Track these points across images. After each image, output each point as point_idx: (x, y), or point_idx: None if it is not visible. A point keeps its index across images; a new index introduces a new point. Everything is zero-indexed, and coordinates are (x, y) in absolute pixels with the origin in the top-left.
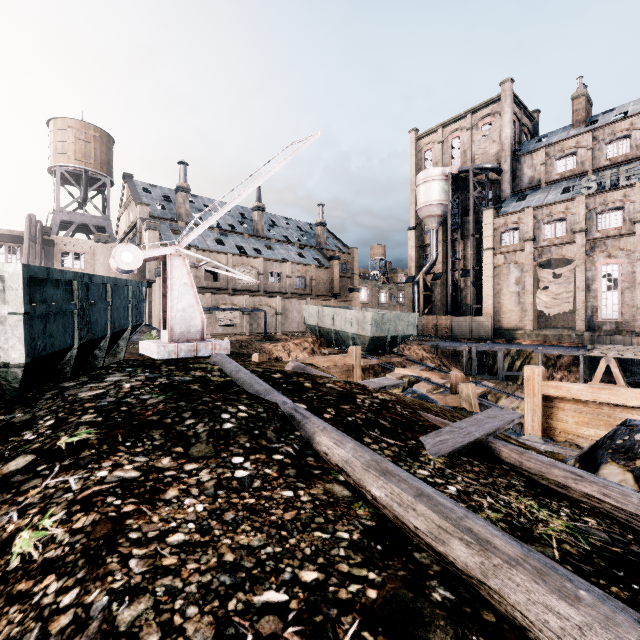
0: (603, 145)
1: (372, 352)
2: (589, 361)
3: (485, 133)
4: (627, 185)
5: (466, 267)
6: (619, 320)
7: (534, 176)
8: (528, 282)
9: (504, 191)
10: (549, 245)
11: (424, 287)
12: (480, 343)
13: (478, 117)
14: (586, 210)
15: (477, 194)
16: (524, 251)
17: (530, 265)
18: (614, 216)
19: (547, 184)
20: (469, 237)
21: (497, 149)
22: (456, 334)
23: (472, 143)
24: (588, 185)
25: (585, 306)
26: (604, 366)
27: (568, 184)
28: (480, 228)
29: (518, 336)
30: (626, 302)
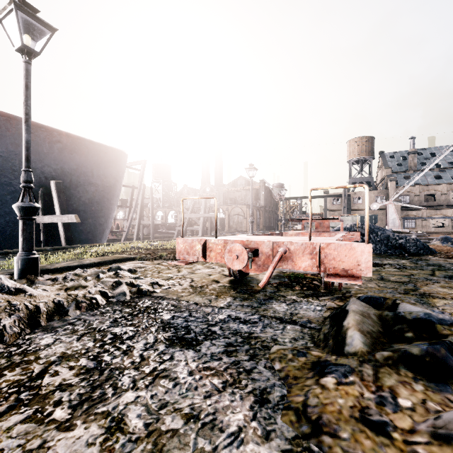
0: None
1: None
2: None
3: None
4: None
5: None
6: None
7: None
8: None
9: None
10: None
11: None
12: None
13: None
14: None
15: None
16: None
17: None
18: None
19: None
20: None
21: None
22: None
23: None
24: None
25: None
26: None
27: None
28: None
29: None
30: None
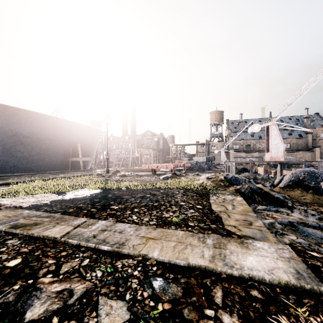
0: None
1: None
2: None
3: None
4: None
5: None
6: None
7: None
8: None
9: None
10: None
11: None
12: None
13: None
14: None
15: None
16: None
17: None
18: None
19: None
20: None
21: None
22: None
23: None
24: None
25: None
26: None
27: None
28: None
29: None
30: None
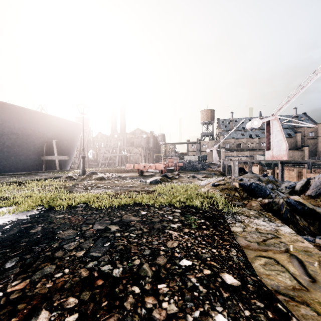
0: None
1: (270, 168)
2: None
3: None
4: None
5: None
6: None
7: None
8: None
9: None
10: None
11: None
12: None
13: None
14: None
15: None
16: None
17: None
18: None
19: None
20: None
21: None
22: None
23: None
24: None
25: None
26: None
27: None
28: None
29: None
30: None
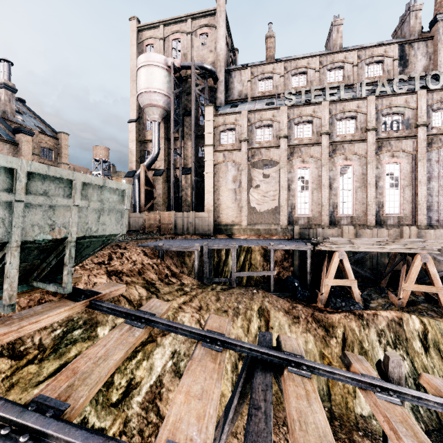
0: (290, 75)
1: None
2: (299, 252)
3: (203, 41)
4: (316, 103)
5: (187, 165)
6: (310, 215)
7: (242, 90)
8: (244, 180)
9: (219, 98)
10: (260, 147)
11: (146, 183)
12: (208, 240)
13: (197, 24)
14: (288, 119)
15: (198, 91)
16: (240, 151)
17: (245, 164)
18: (306, 128)
19: (252, 99)
20: (189, 136)
21: (213, 59)
22: (179, 230)
23: (192, 48)
24: (289, 97)
25: (287, 203)
26: (338, 261)
27: (268, 101)
28: (199, 130)
29: (235, 231)
30: (314, 200)
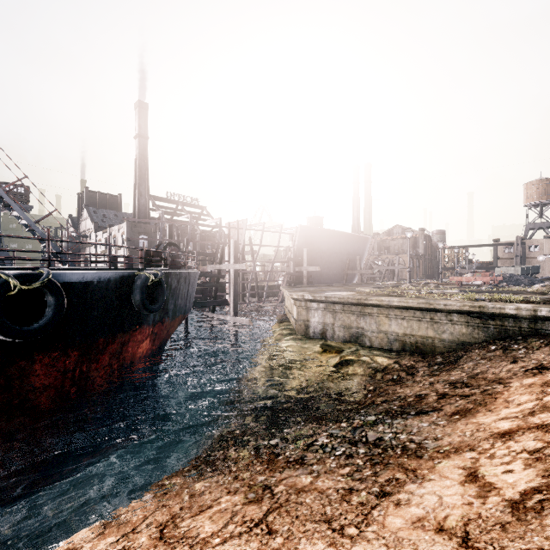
0: None
1: None
2: None
3: None
4: None
5: None
6: None
7: None
8: None
9: None
10: None
11: None
12: None
13: None
14: None
15: None
16: None
17: None
18: None
19: None
20: None
21: None
22: None
23: None
24: None
25: None
26: None
27: None
28: None
29: None
30: None
